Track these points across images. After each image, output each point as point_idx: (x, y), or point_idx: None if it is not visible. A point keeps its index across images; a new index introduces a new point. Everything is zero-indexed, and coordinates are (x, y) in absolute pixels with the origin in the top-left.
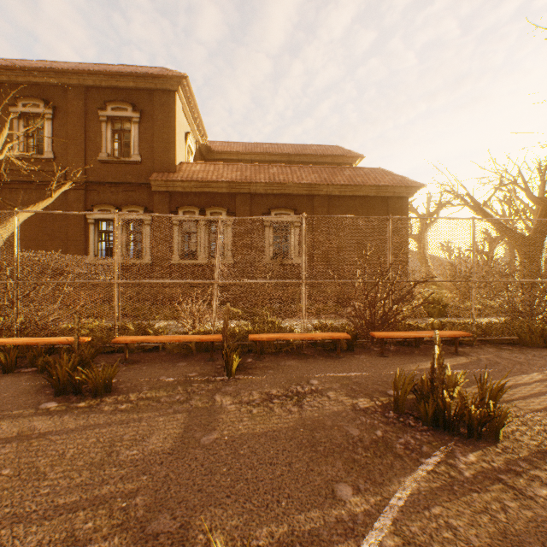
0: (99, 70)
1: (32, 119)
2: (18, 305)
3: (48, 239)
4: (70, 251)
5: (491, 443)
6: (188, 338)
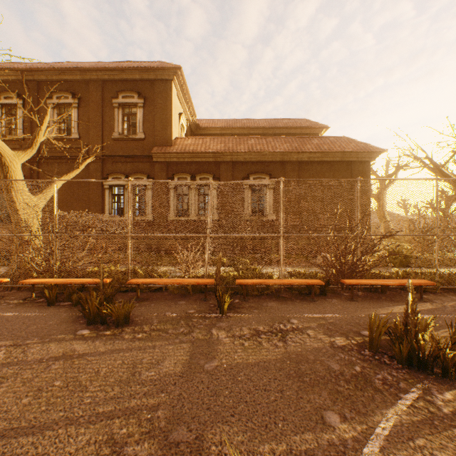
0: (113, 67)
1: (63, 108)
2: (56, 253)
3: (74, 201)
4: (91, 211)
5: None
6: (186, 281)
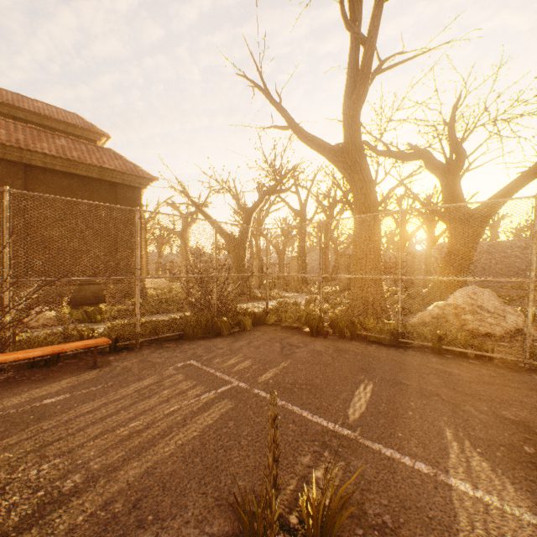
0: None
1: None
2: None
3: None
4: None
5: None
6: None
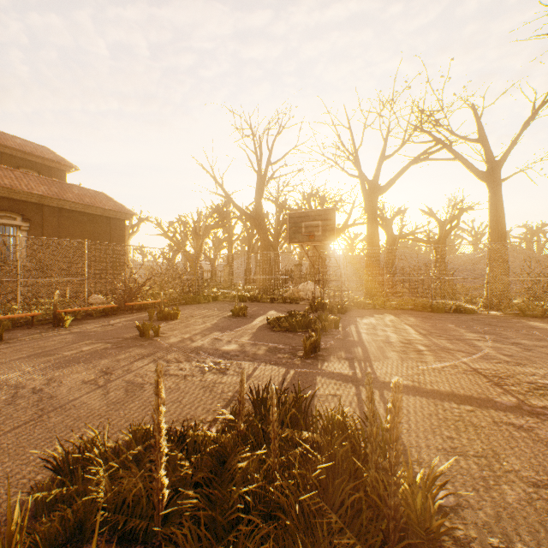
0: None
1: None
2: None
3: None
4: None
5: (177, 320)
6: (17, 315)
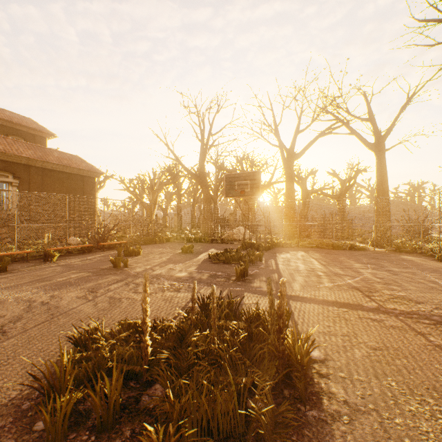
0: None
1: None
2: None
3: None
4: None
5: (139, 256)
6: (16, 252)
